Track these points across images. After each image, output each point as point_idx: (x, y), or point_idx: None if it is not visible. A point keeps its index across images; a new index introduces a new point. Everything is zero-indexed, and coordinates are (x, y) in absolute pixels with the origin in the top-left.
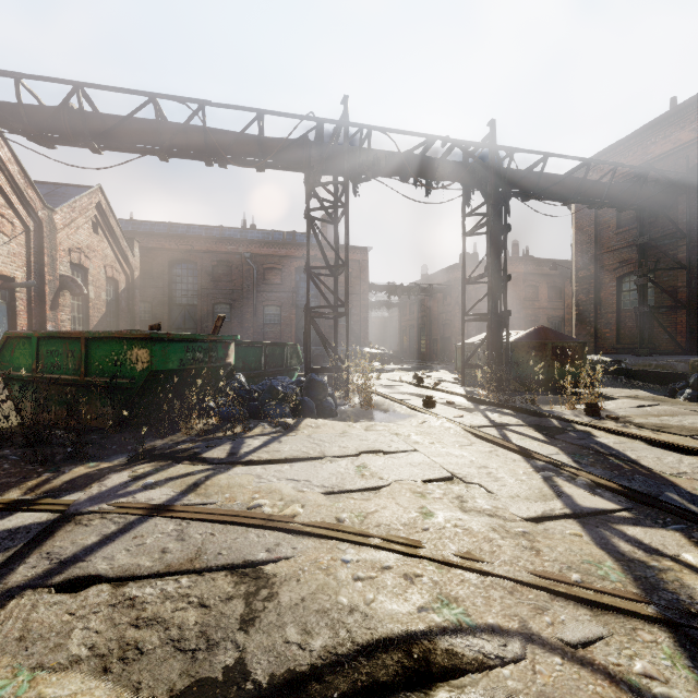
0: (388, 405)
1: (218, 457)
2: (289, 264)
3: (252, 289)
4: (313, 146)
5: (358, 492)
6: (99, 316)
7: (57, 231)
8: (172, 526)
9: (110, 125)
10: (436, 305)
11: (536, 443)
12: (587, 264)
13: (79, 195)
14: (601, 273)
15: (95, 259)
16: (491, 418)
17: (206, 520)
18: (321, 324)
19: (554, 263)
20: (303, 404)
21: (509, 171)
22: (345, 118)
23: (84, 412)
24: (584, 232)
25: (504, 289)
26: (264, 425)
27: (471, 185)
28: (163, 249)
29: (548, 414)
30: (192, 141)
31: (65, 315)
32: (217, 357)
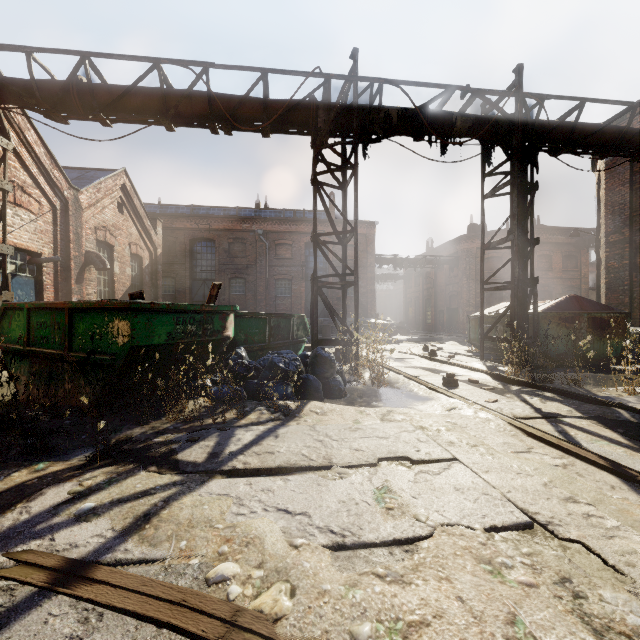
0: (403, 383)
1: (194, 461)
2: (299, 240)
3: (264, 264)
4: (320, 106)
5: (383, 547)
6: (124, 290)
7: (83, 210)
8: (71, 624)
9: (117, 96)
10: (442, 277)
11: (619, 449)
12: (620, 227)
13: (104, 177)
14: (638, 236)
15: (120, 236)
16: (532, 404)
17: (129, 614)
18: (329, 296)
19: (575, 229)
20: (308, 383)
21: (538, 122)
22: (354, 72)
23: (69, 390)
24: (615, 193)
25: (531, 254)
26: (261, 410)
27: (492, 142)
28: (185, 228)
29: (609, 402)
30: (196, 107)
31: (91, 289)
32: (213, 329)
